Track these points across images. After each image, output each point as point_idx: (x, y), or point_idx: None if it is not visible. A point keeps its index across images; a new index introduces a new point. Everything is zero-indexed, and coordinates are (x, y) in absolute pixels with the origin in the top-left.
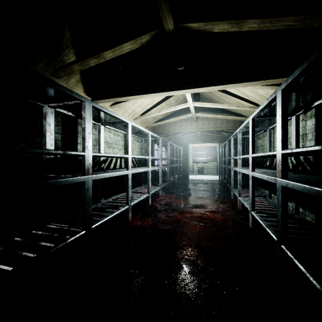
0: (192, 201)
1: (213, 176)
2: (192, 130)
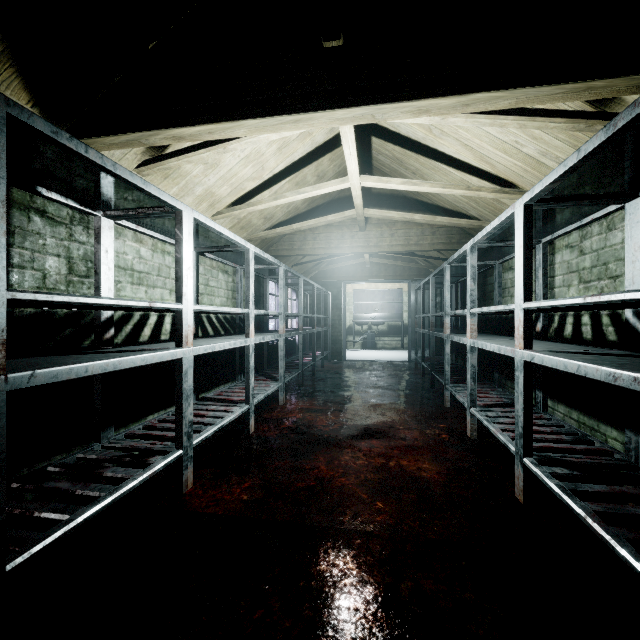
0: (357, 417)
1: (395, 351)
2: (355, 249)
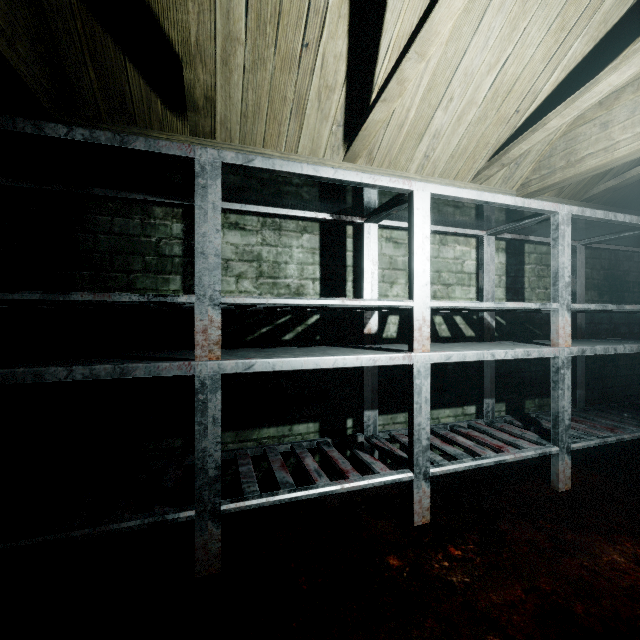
0: None
1: None
2: None
